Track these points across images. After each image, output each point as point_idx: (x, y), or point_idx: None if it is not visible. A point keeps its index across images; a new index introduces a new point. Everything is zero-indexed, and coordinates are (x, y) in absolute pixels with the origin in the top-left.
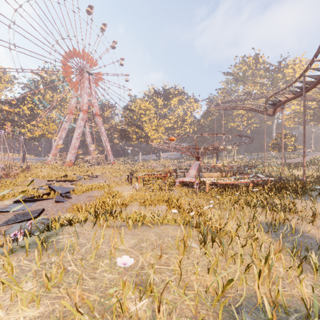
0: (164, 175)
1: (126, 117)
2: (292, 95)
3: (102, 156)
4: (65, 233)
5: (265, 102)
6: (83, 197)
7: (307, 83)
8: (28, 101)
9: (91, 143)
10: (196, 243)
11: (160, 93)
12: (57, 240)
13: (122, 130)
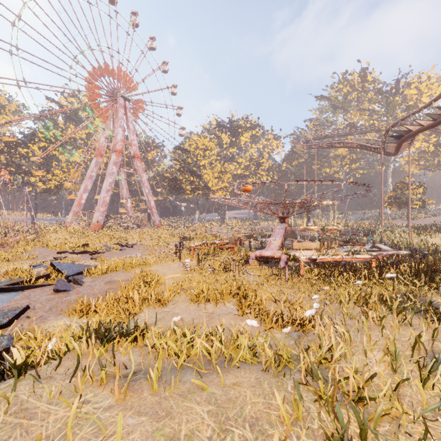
0: (231, 245)
1: (177, 160)
2: (430, 122)
3: (143, 216)
4: None
5: (385, 134)
6: (99, 283)
7: None
8: (39, 138)
9: (128, 197)
10: None
11: (225, 126)
12: None
13: (171, 178)
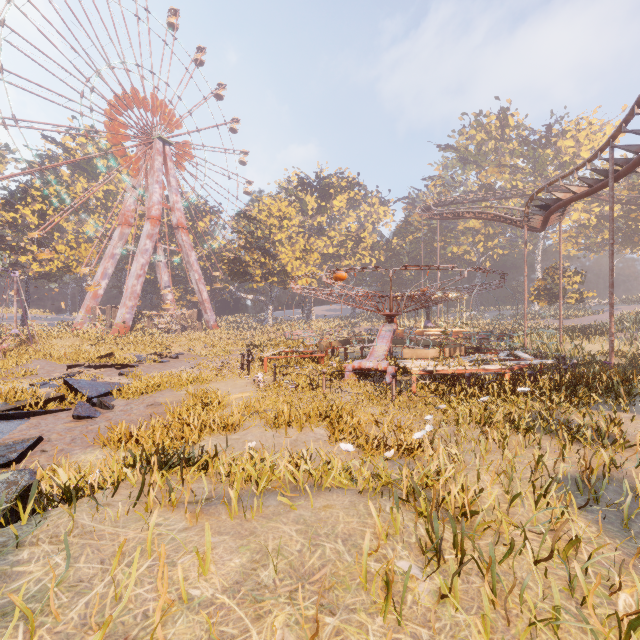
0: (319, 355)
1: (242, 233)
2: (584, 188)
3: (191, 313)
4: (44, 538)
5: (528, 203)
6: (138, 407)
7: (618, 161)
8: (34, 197)
9: (169, 285)
10: (414, 559)
11: (311, 184)
12: (9, 568)
13: (232, 259)
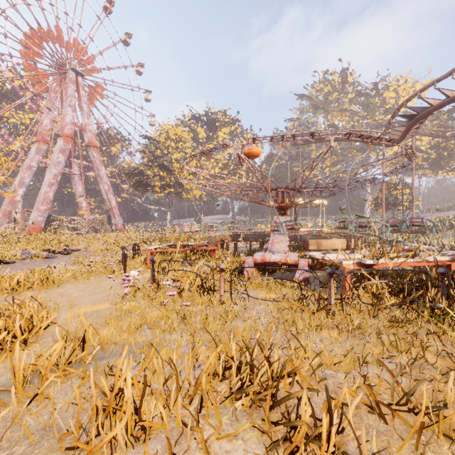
0: (211, 247)
1: (144, 152)
2: None
3: (102, 218)
4: None
5: (394, 114)
6: None
7: None
8: None
9: (83, 195)
10: None
11: (201, 118)
12: None
13: (136, 172)
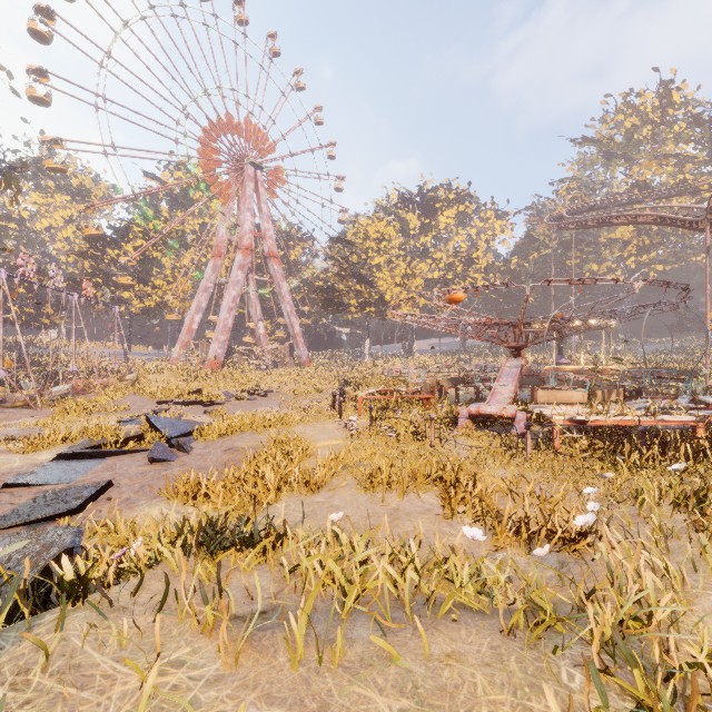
0: (425, 395)
1: (336, 259)
2: None
3: (283, 348)
4: (6, 675)
5: None
6: (215, 451)
7: None
8: (135, 233)
9: (261, 319)
10: None
11: (412, 200)
12: None
13: (325, 288)
